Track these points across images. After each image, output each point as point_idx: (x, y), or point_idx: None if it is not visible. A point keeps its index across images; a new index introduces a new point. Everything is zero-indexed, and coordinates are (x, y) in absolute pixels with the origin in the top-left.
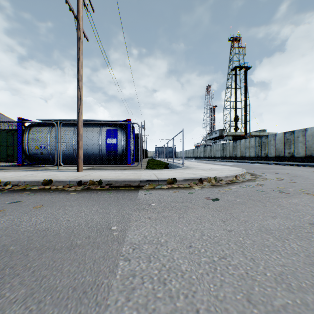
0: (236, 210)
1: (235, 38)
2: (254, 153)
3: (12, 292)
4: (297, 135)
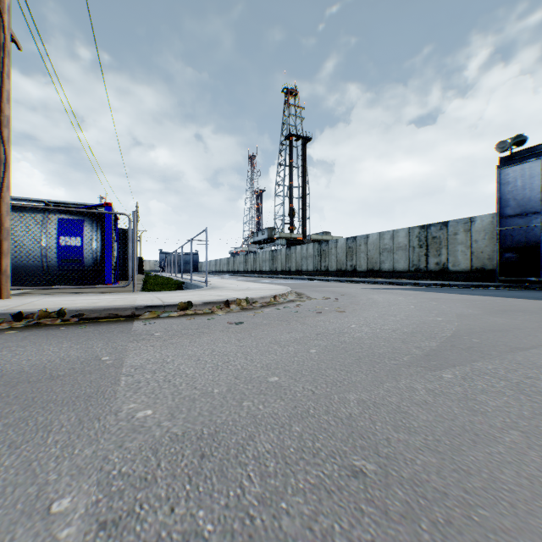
0: (258, 330)
1: (290, 90)
2: (313, 266)
3: (4, 409)
4: (359, 243)
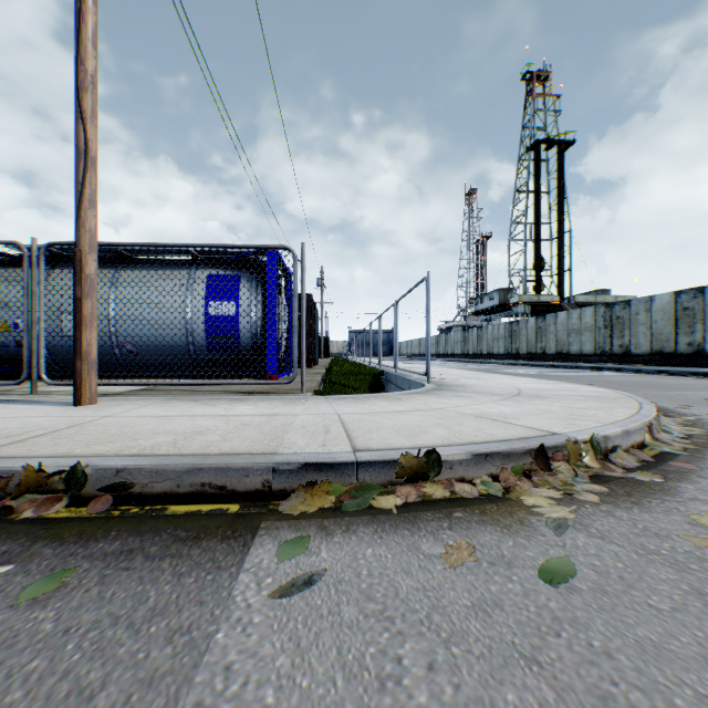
0: None
1: (536, 73)
2: (592, 346)
3: None
4: None
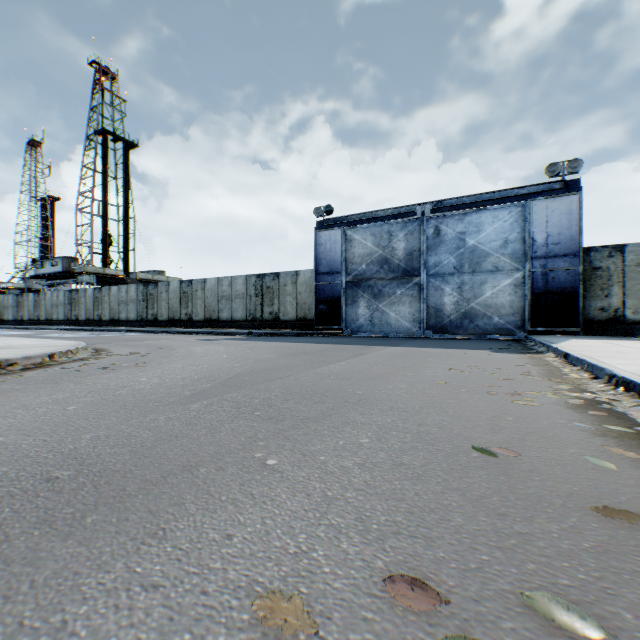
0: (2, 398)
1: (105, 68)
2: (137, 314)
3: None
4: (196, 288)
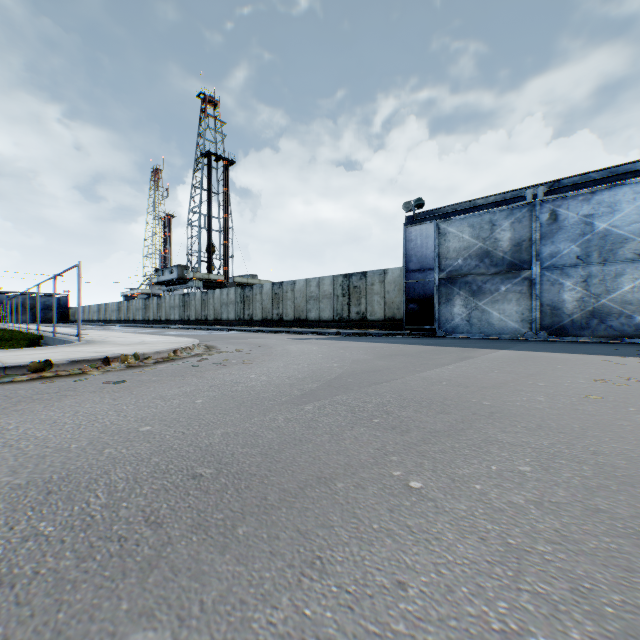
0: (143, 388)
1: (209, 97)
2: (235, 314)
3: None
4: (286, 289)
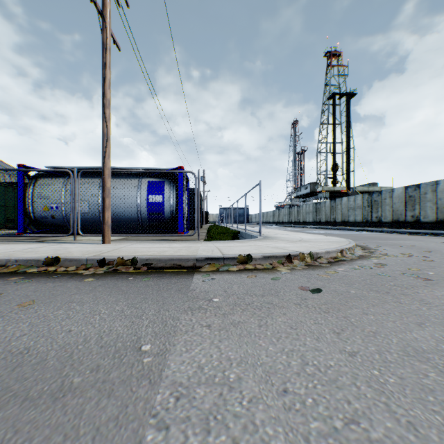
0: (354, 310)
1: (333, 52)
2: (361, 217)
3: None
4: (424, 191)
